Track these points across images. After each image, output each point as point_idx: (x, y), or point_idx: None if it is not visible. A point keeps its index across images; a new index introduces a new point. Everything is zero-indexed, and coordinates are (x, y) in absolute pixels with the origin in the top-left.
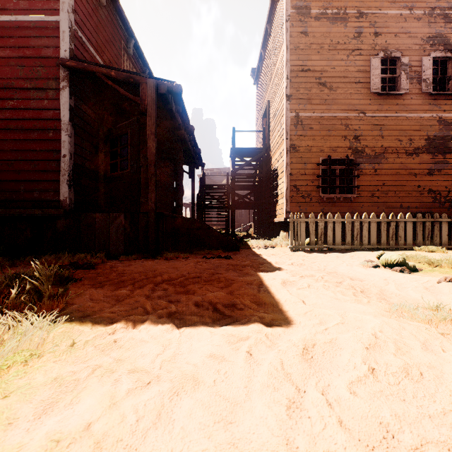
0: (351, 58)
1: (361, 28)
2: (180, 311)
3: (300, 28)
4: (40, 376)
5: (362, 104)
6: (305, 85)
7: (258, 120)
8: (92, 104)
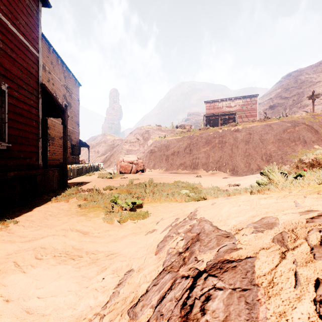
0: None
1: (50, 78)
2: None
3: None
4: None
5: None
6: None
7: None
8: None
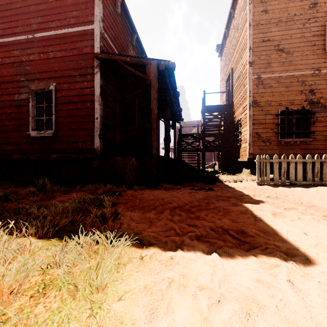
0: (307, 26)
1: None
2: (203, 234)
3: (261, 8)
4: (133, 283)
5: (317, 63)
6: (265, 52)
7: (221, 83)
8: (112, 82)
